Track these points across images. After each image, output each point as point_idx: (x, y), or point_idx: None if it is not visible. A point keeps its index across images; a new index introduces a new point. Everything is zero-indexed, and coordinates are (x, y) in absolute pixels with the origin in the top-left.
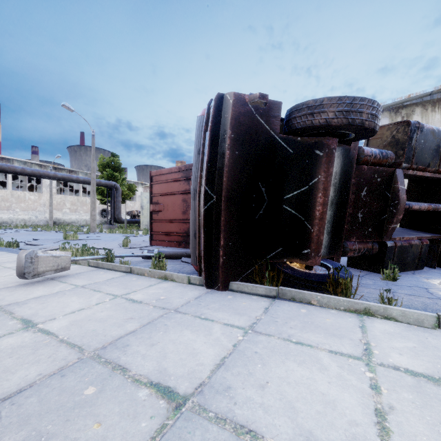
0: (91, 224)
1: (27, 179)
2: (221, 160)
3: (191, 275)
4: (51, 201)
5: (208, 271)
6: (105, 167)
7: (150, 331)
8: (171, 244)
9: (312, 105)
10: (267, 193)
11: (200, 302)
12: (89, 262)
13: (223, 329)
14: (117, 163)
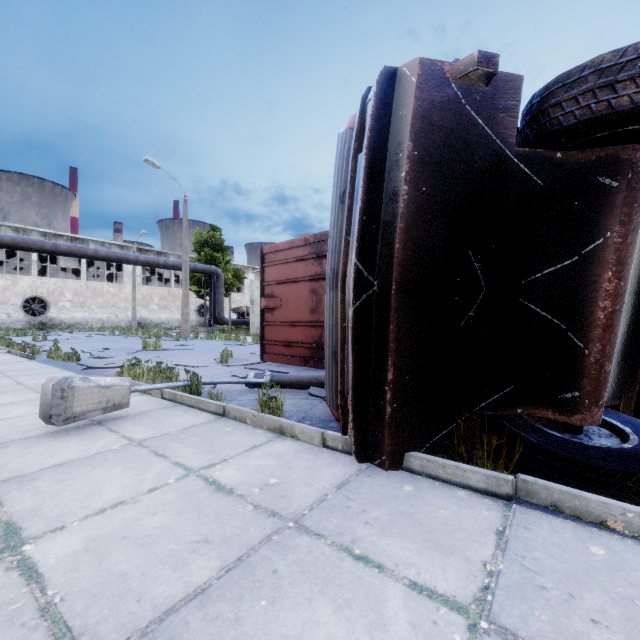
0: (183, 327)
1: (105, 265)
2: (390, 208)
3: (328, 431)
4: (134, 295)
5: (361, 429)
6: (203, 245)
7: (239, 592)
8: (293, 360)
9: (611, 63)
10: (484, 274)
11: (347, 501)
12: (163, 393)
13: (412, 607)
14: (219, 240)
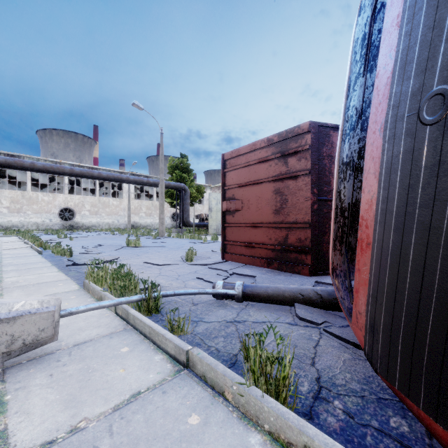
0: (160, 228)
1: (110, 186)
2: None
3: None
4: (129, 206)
5: None
6: (175, 169)
7: None
8: (255, 261)
9: None
10: None
11: None
12: (116, 307)
13: None
14: (186, 164)
